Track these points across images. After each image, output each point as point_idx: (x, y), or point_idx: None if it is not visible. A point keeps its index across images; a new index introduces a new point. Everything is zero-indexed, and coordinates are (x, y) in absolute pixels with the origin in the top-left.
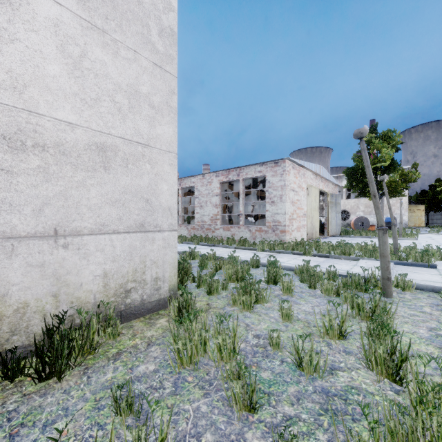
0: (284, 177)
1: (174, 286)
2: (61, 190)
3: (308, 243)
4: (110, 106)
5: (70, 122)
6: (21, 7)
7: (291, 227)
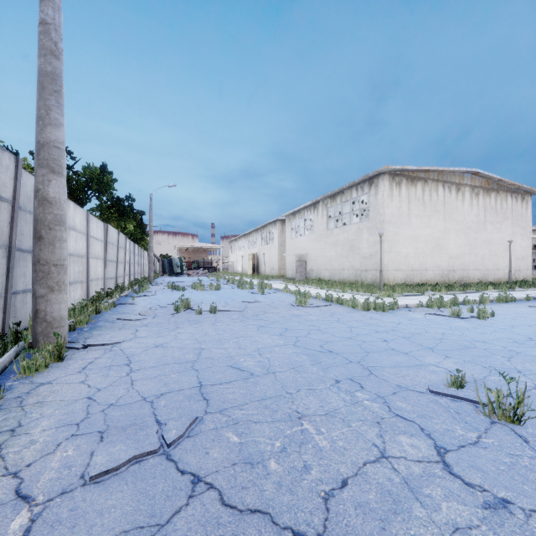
0: None
1: (531, 281)
2: (519, 264)
3: None
4: (523, 250)
5: (520, 255)
6: (517, 242)
7: None
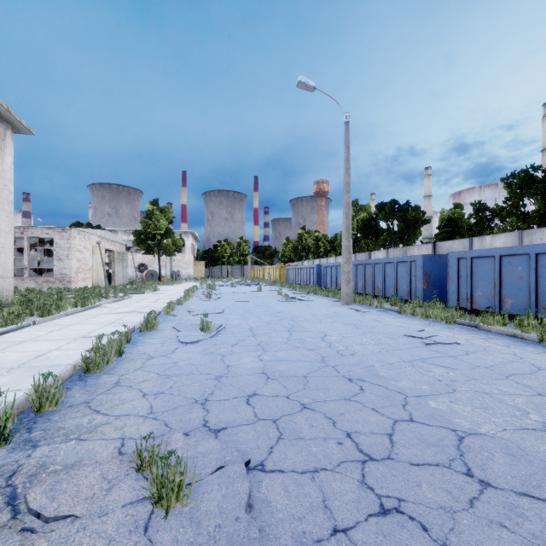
0: (71, 241)
1: (13, 299)
2: None
3: (91, 289)
4: None
5: None
6: None
7: (77, 278)
